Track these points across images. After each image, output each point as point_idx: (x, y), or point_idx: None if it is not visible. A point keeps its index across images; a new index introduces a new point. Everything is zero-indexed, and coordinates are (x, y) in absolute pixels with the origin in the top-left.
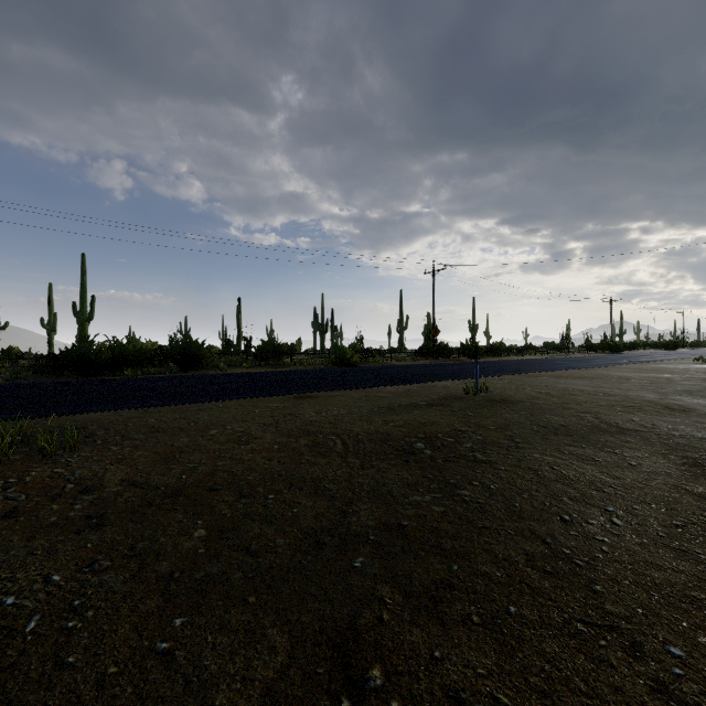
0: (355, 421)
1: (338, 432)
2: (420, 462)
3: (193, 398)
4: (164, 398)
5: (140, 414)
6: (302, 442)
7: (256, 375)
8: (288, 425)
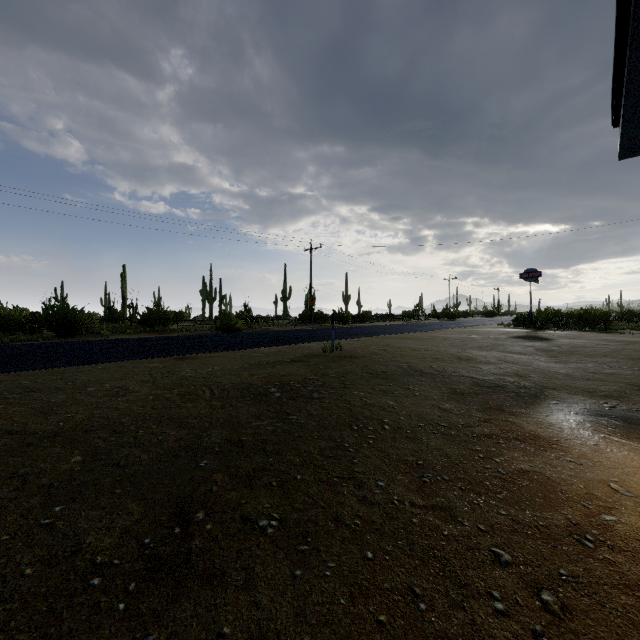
0: (226, 375)
1: (208, 384)
2: (269, 401)
3: (71, 362)
4: (39, 363)
5: (12, 377)
6: (175, 393)
7: (140, 340)
8: (165, 380)
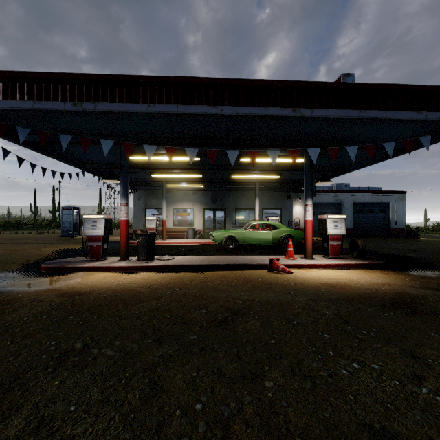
0: None
1: None
2: None
3: None
4: None
5: None
6: None
7: None
8: None
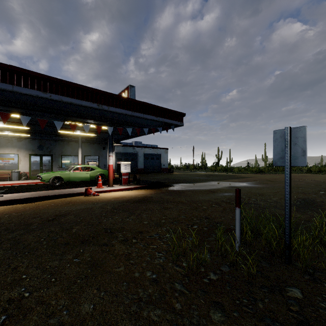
0: None
1: None
2: None
3: None
4: None
5: None
6: None
7: None
8: None
